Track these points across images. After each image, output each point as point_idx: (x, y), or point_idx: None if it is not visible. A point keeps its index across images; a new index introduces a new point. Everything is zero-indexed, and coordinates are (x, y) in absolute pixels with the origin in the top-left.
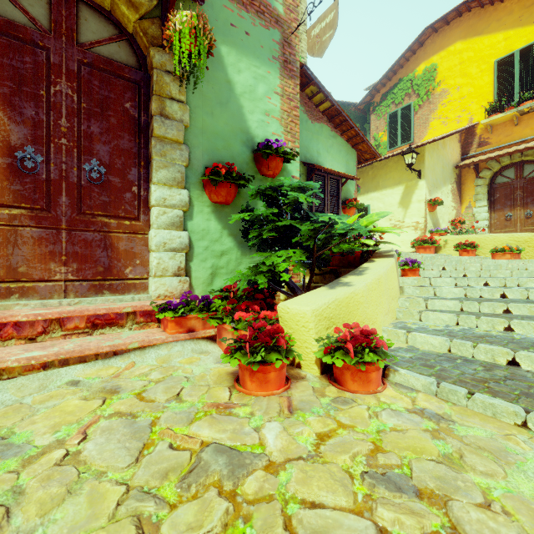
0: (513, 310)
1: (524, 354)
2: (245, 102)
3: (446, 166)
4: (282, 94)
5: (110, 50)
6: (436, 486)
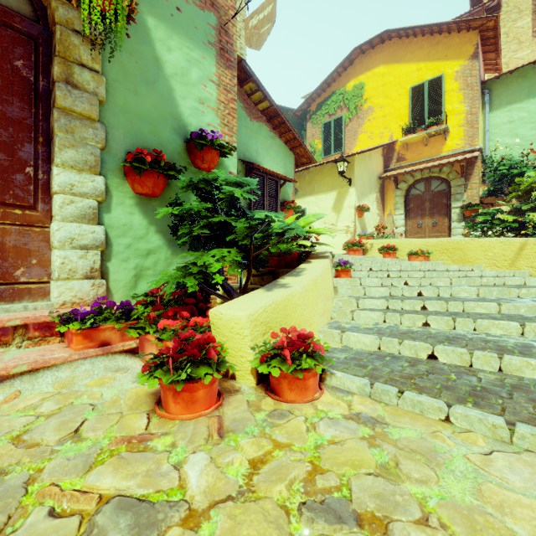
0: (429, 307)
1: (441, 348)
2: (177, 85)
3: (372, 176)
4: (218, 84)
5: None
6: (376, 507)
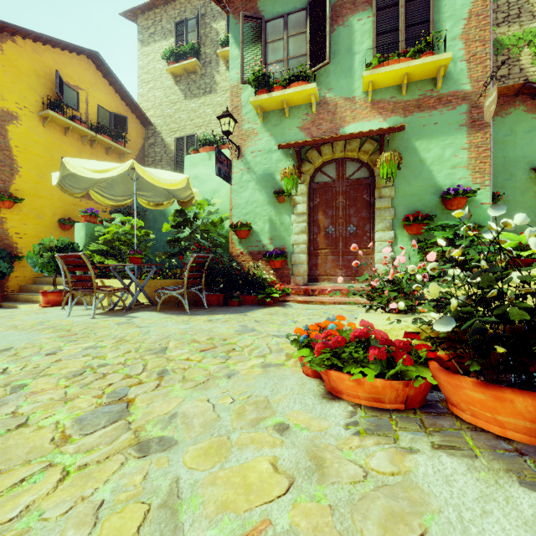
0: None
1: None
2: (434, 167)
3: None
4: (469, 147)
5: (357, 174)
6: None
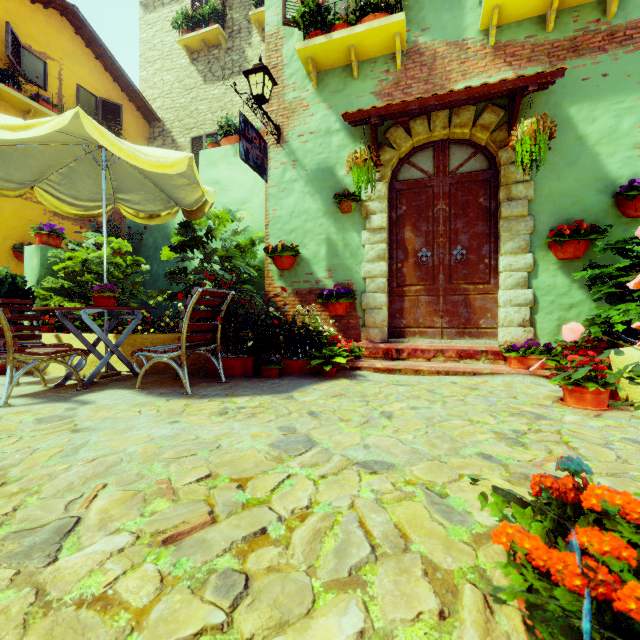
0: None
1: None
2: (602, 148)
3: None
4: None
5: (469, 166)
6: None
